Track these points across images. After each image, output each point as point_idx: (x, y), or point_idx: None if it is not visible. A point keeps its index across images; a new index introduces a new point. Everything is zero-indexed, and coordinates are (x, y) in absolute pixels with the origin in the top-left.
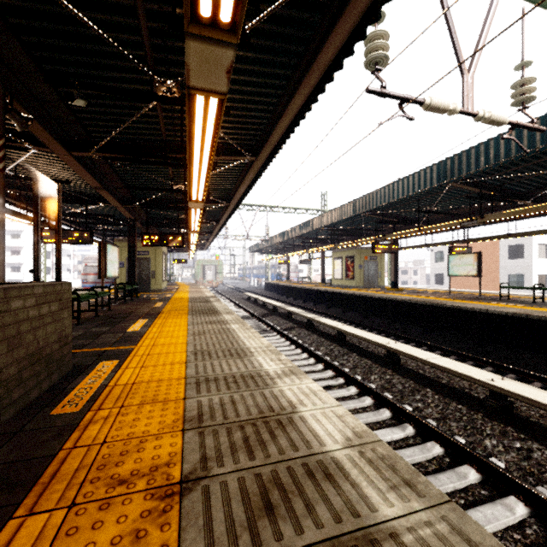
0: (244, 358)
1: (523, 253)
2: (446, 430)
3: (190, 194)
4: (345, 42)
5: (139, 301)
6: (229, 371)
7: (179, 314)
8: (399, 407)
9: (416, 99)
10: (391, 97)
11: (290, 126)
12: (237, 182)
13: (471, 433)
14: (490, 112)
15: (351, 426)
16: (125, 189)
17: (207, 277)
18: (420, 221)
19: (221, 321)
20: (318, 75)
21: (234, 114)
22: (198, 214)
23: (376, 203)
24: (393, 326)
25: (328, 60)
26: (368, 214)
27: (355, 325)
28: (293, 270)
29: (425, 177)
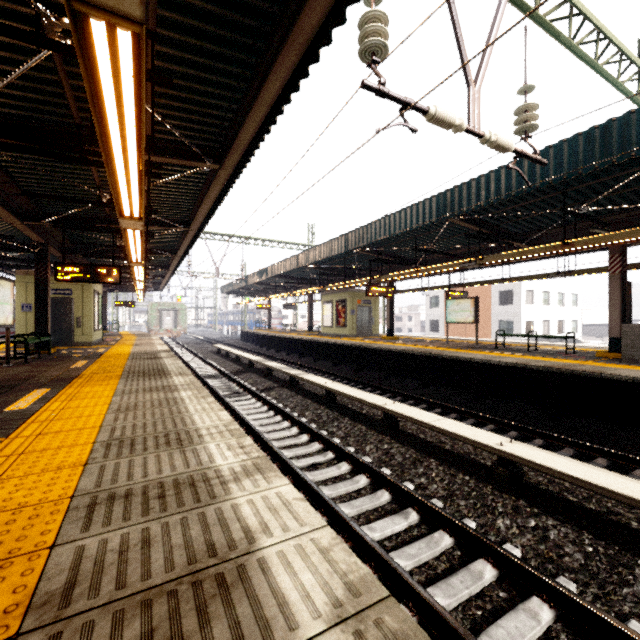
0: (188, 447)
1: (512, 299)
2: (454, 511)
3: (120, 207)
4: (335, 5)
5: (51, 359)
6: (156, 474)
7: (105, 379)
8: (400, 487)
9: (420, 106)
10: (391, 99)
11: (264, 123)
12: (197, 200)
13: (482, 513)
14: (496, 135)
15: (342, 569)
16: (24, 197)
17: (164, 324)
18: (417, 262)
19: (168, 387)
20: (299, 50)
21: (185, 99)
22: (140, 239)
23: (371, 238)
24: (389, 380)
25: (312, 28)
26: (362, 251)
27: (347, 381)
28: (276, 316)
29: (424, 210)
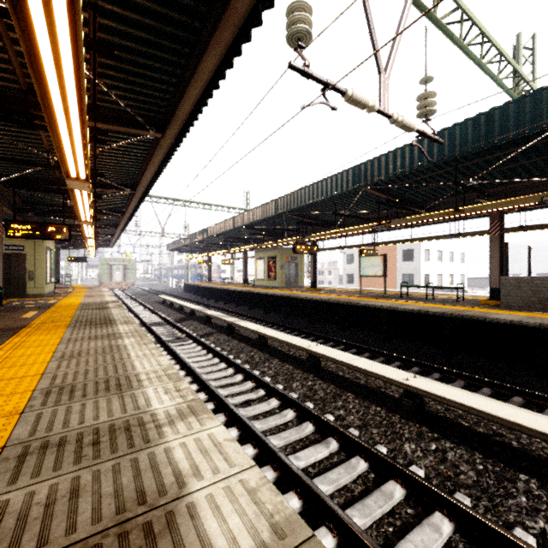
0: (126, 392)
1: (413, 257)
2: (368, 438)
3: (66, 168)
4: None
5: (2, 310)
6: (93, 420)
7: (53, 328)
8: (322, 419)
9: (339, 87)
10: (315, 80)
11: (202, 97)
12: (142, 165)
13: (391, 439)
14: (402, 116)
15: (269, 509)
16: None
17: (114, 278)
18: (336, 224)
19: (113, 335)
20: (232, 30)
21: (129, 71)
22: (88, 199)
23: (297, 204)
24: (313, 325)
25: (244, 10)
26: (290, 215)
27: (276, 326)
28: (216, 270)
29: (342, 180)
